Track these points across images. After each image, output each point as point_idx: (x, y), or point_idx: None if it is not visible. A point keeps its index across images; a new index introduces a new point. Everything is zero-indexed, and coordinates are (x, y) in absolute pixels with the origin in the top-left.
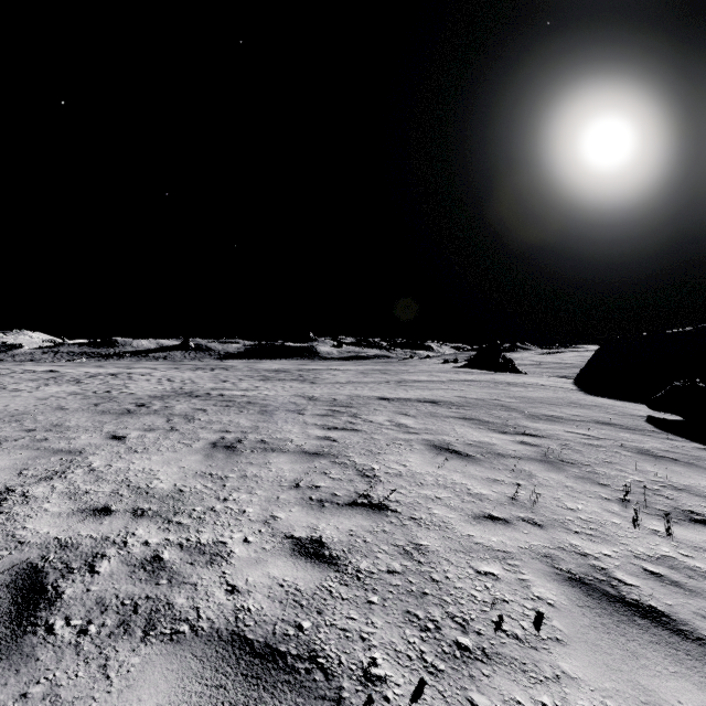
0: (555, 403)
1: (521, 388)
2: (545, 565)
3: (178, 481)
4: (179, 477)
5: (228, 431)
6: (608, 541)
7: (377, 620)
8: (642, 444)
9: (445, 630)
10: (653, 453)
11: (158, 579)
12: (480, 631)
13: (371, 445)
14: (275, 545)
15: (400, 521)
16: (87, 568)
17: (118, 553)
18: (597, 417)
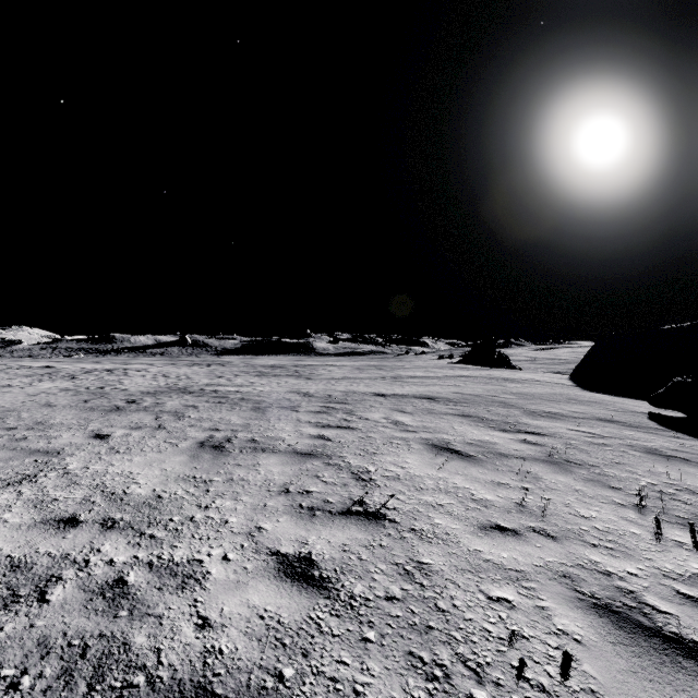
0: (553, 399)
1: (518, 384)
2: (565, 587)
3: (157, 486)
4: (159, 480)
5: (218, 430)
6: (630, 555)
7: (374, 665)
8: (649, 442)
9: (455, 679)
10: (662, 453)
11: (117, 610)
12: (498, 681)
13: (366, 444)
14: (258, 564)
15: (399, 533)
16: (37, 596)
17: (76, 575)
18: (598, 414)
